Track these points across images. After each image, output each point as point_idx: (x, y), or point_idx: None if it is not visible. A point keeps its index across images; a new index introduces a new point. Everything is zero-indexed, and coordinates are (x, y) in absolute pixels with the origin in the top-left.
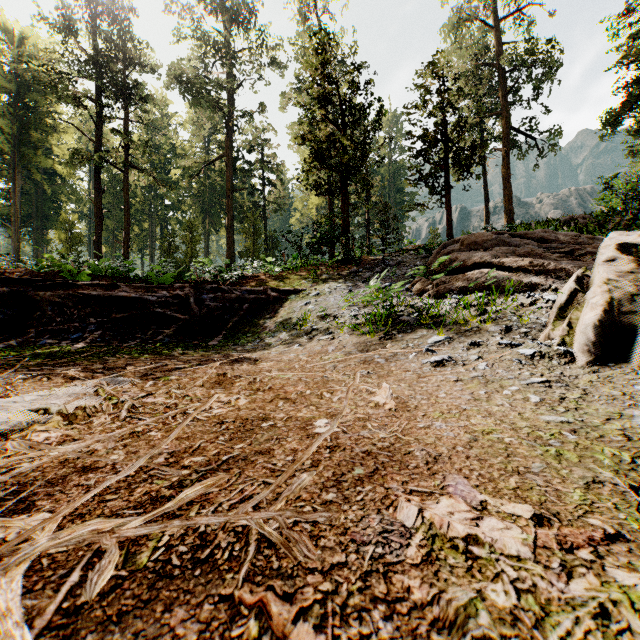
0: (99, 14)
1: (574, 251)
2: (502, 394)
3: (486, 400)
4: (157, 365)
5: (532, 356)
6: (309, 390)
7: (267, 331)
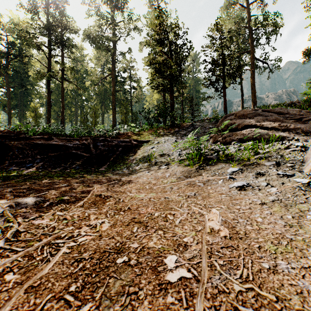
0: (49, 4)
1: (301, 118)
2: (307, 219)
3: (299, 226)
4: (62, 186)
5: (307, 184)
6: (157, 213)
7: (131, 163)
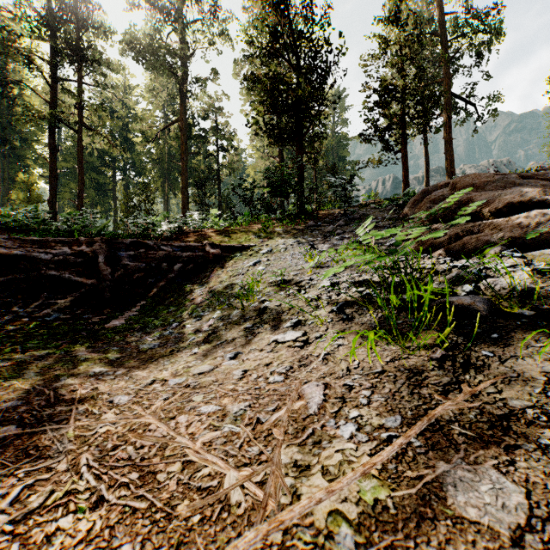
0: None
1: None
2: None
3: None
4: None
5: None
6: None
7: (196, 305)
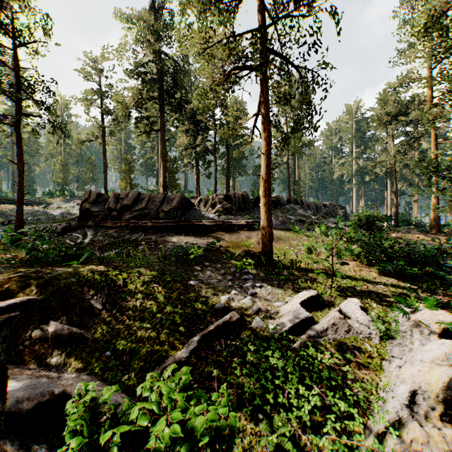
0: None
1: None
2: None
3: None
4: None
5: None
6: None
7: None
